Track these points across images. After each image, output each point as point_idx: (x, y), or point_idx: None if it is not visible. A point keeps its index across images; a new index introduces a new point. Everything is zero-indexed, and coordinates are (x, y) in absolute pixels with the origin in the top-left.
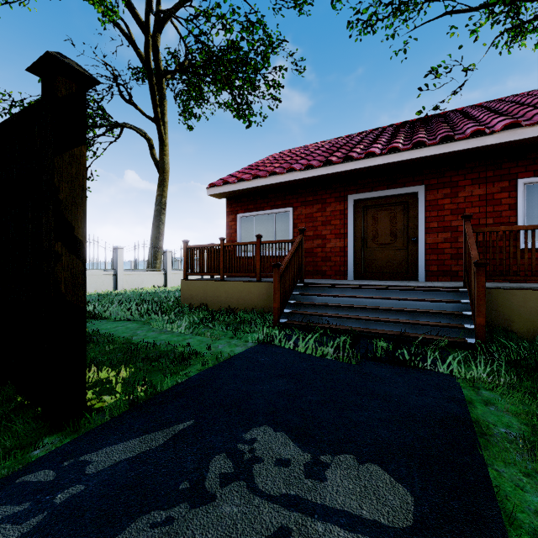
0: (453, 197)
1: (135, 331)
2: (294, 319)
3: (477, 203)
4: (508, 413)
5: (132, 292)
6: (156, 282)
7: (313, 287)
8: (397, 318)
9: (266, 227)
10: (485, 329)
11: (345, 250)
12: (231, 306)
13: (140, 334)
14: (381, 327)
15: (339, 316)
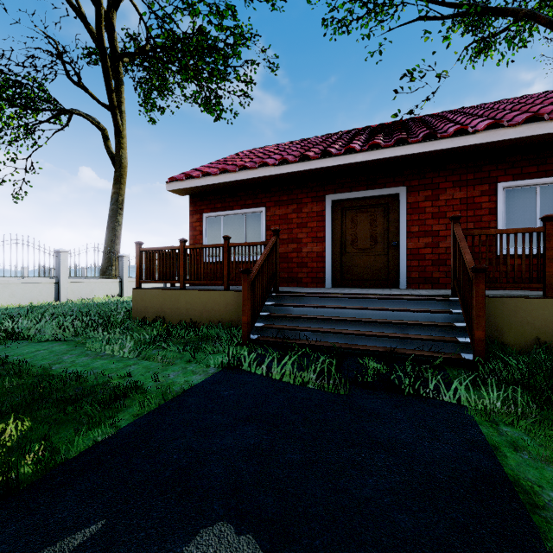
0: (434, 200)
1: (61, 356)
2: (267, 335)
3: (458, 206)
4: (547, 463)
5: (73, 304)
6: (110, 291)
7: (289, 297)
8: (384, 331)
9: (236, 229)
10: (485, 344)
11: (323, 255)
12: (193, 319)
13: (66, 361)
14: (367, 342)
15: (319, 330)
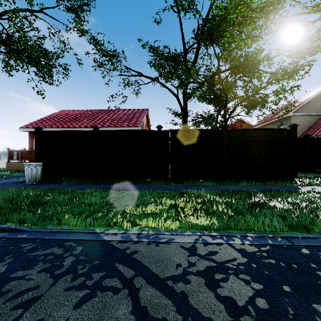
0: None
1: None
2: None
3: None
4: None
5: None
6: None
7: None
8: None
9: None
10: None
11: None
12: None
13: None
14: None
15: None
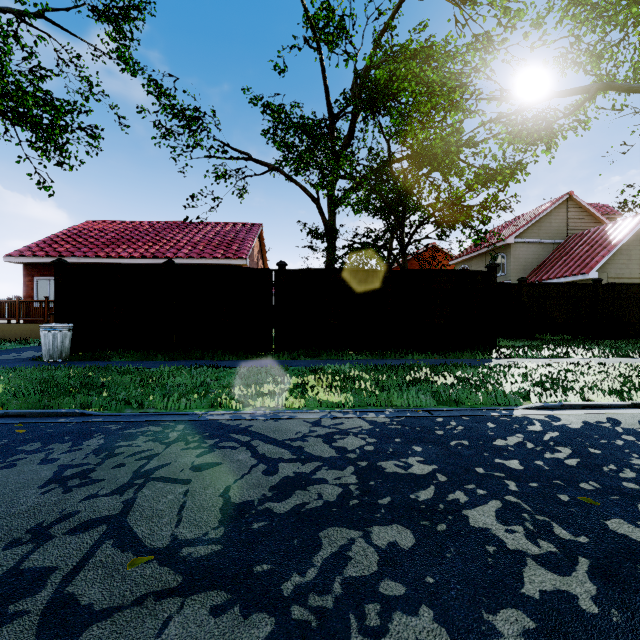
0: None
1: None
2: None
3: None
4: None
5: None
6: None
7: None
8: None
9: None
10: None
11: None
12: (26, 338)
13: None
14: None
15: None
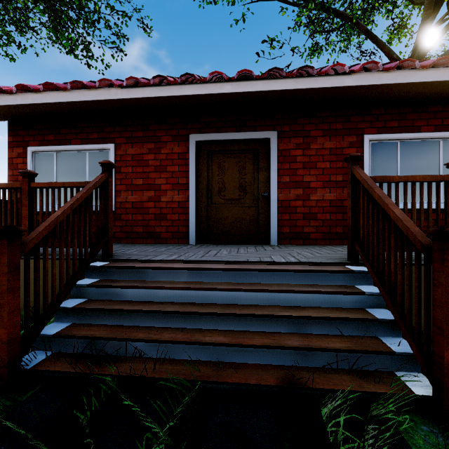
0: (305, 149)
1: None
2: (67, 350)
3: (328, 157)
4: None
5: None
6: None
7: (124, 269)
8: (270, 330)
9: (75, 169)
10: None
11: (186, 205)
12: None
13: None
14: (245, 358)
15: (162, 340)
